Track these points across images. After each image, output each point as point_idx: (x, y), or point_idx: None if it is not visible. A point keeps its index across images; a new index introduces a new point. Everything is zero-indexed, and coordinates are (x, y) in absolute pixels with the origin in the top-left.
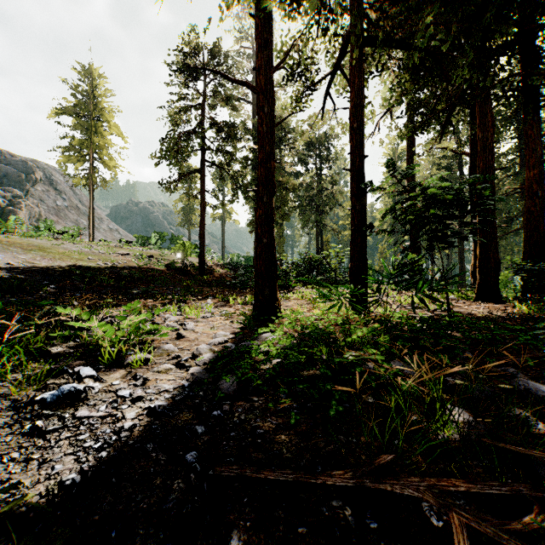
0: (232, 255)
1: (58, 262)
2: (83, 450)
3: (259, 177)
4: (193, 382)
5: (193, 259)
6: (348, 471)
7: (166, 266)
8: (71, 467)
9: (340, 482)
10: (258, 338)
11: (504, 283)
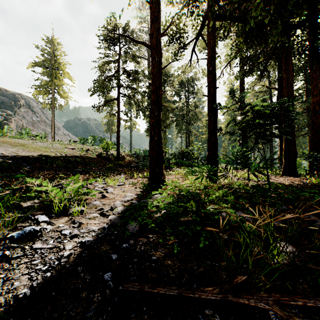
0: (136, 149)
1: (32, 153)
2: (35, 271)
3: (152, 100)
4: (111, 225)
5: (113, 151)
6: (216, 288)
7: (97, 156)
8: (25, 284)
9: (211, 296)
10: (152, 197)
11: (297, 166)
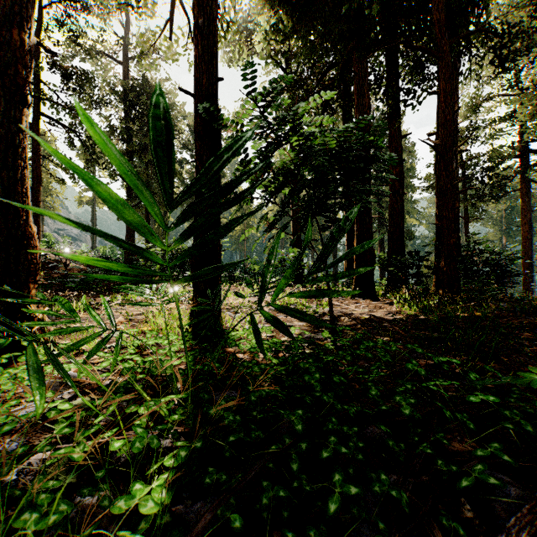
0: (103, 248)
1: None
2: None
3: None
4: None
5: None
6: None
7: None
8: None
9: None
10: None
11: None
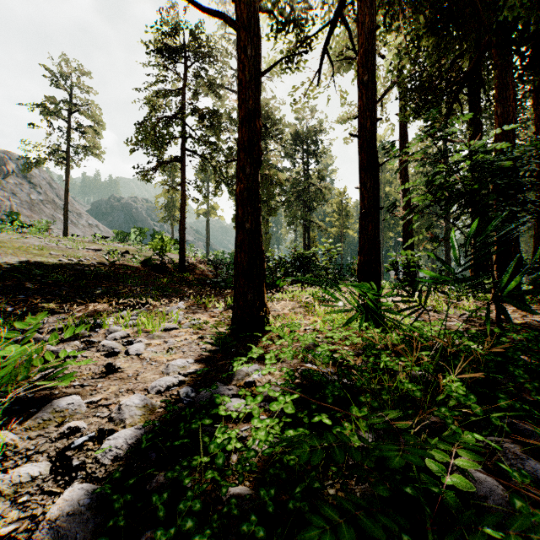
0: (216, 252)
1: (9, 258)
2: None
3: (240, 140)
4: None
5: (175, 255)
6: None
7: (142, 263)
8: None
9: None
10: (234, 375)
11: None
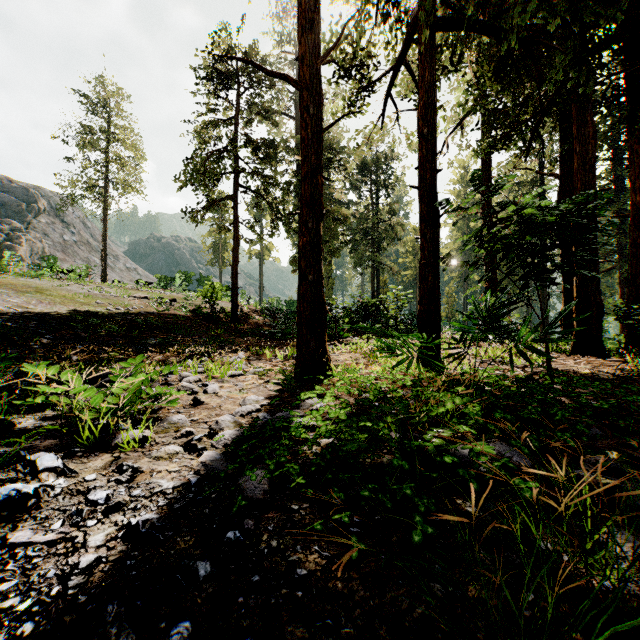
0: (271, 300)
1: (58, 307)
2: None
3: (302, 196)
4: (205, 476)
5: (225, 303)
6: None
7: (191, 312)
8: None
9: None
10: (301, 405)
11: None
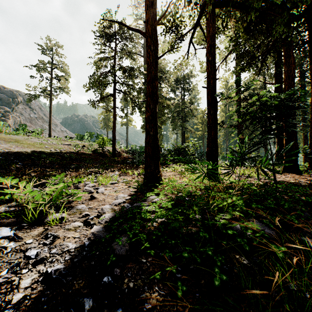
0: (132, 146)
1: (26, 149)
2: None
3: (147, 91)
4: (93, 241)
5: (109, 147)
6: None
7: (92, 152)
8: None
9: None
10: (147, 199)
11: None
